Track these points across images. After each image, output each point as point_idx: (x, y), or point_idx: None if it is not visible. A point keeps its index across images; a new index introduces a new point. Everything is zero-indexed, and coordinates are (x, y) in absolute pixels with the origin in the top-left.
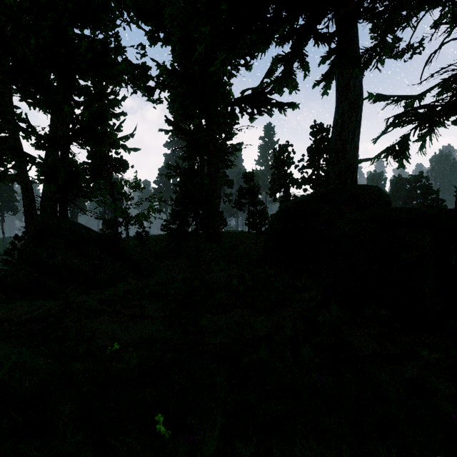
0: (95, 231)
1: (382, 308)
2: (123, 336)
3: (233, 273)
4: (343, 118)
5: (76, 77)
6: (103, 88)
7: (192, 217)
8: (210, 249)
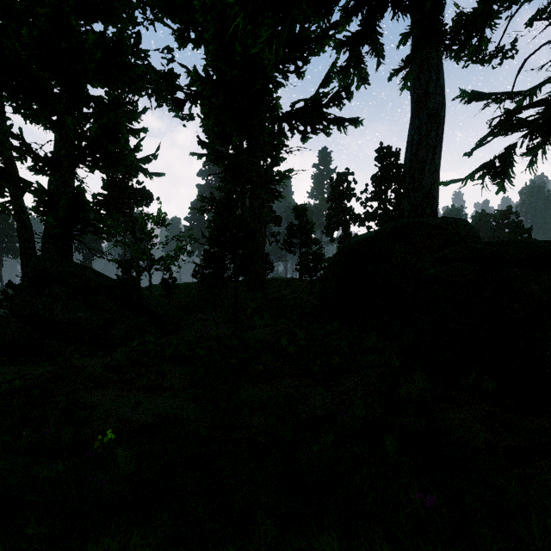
0: (106, 277)
1: (486, 378)
2: (132, 416)
3: (282, 329)
4: (421, 133)
5: (82, 81)
6: (117, 96)
7: (229, 259)
8: (252, 300)
